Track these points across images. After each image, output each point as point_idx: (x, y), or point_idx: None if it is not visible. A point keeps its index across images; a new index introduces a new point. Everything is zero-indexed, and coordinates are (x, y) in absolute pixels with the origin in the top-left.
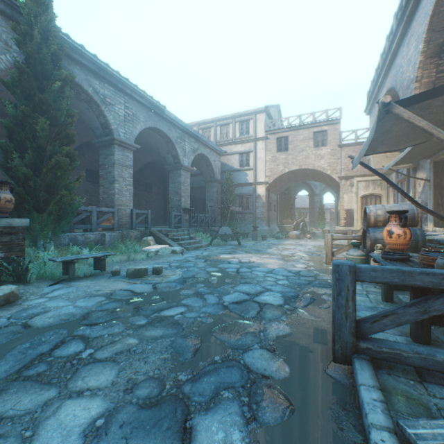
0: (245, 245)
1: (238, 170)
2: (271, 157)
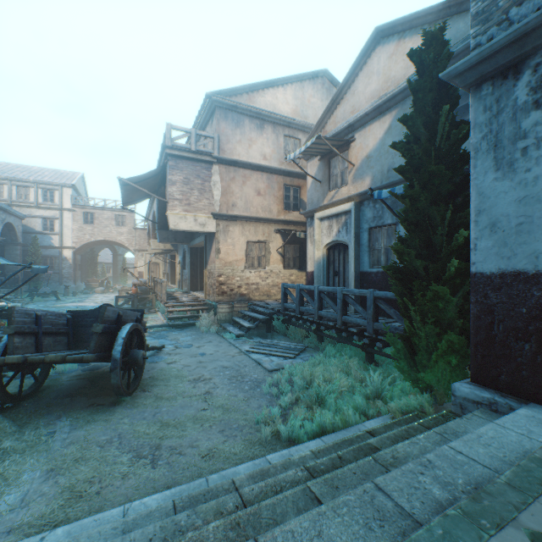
0: (65, 300)
1: (42, 233)
2: (79, 227)
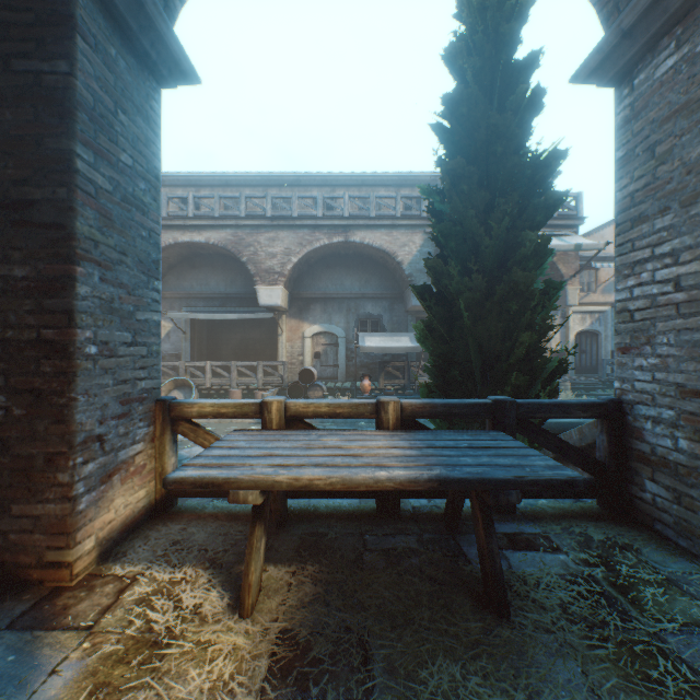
0: None
1: None
2: None
